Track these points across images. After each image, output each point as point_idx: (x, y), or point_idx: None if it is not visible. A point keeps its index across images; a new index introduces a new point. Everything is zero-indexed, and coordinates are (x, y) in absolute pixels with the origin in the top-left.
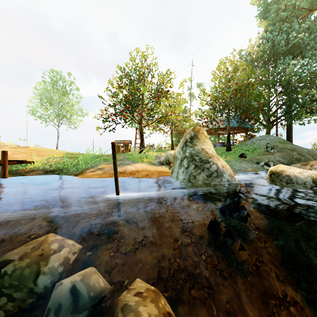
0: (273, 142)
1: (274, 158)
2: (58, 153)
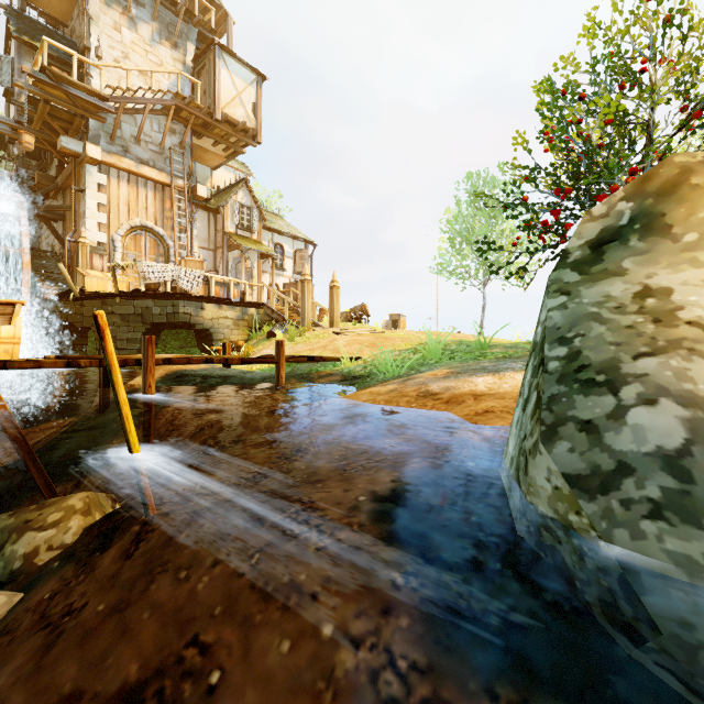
0: None
1: None
2: (415, 341)
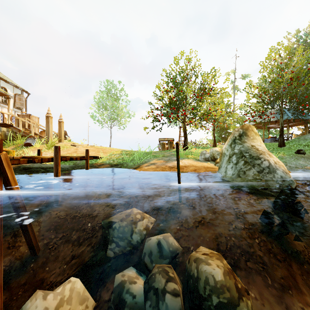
0: None
1: None
2: (116, 150)
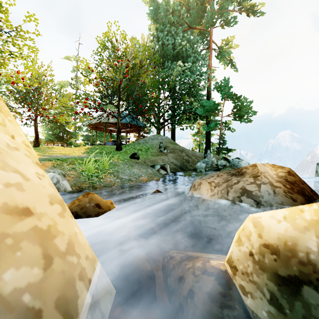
0: (165, 142)
1: (168, 159)
2: None
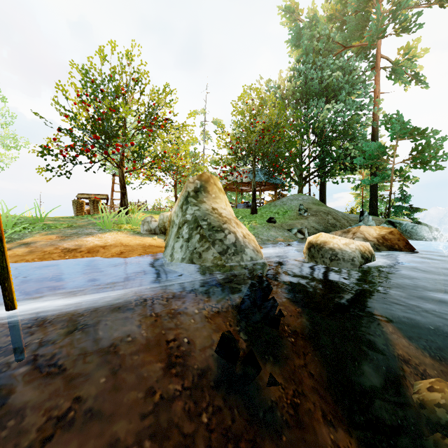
0: (307, 204)
1: (308, 223)
2: None
